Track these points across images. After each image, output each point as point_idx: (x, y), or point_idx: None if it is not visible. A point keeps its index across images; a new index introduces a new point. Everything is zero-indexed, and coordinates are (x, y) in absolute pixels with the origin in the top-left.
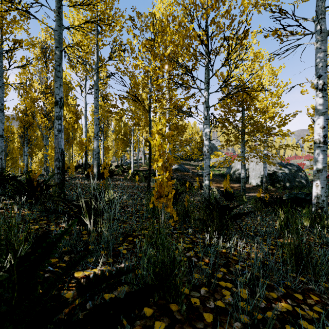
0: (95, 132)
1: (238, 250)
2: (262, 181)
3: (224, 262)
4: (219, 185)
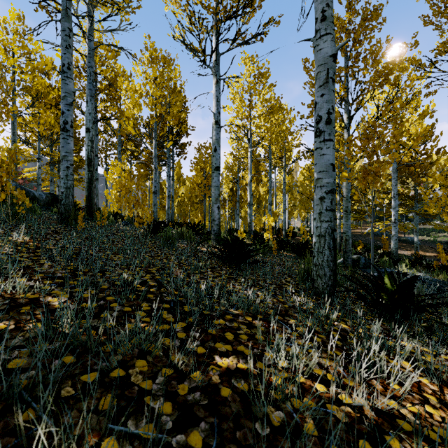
0: (283, 209)
1: None
2: None
3: None
4: (422, 253)
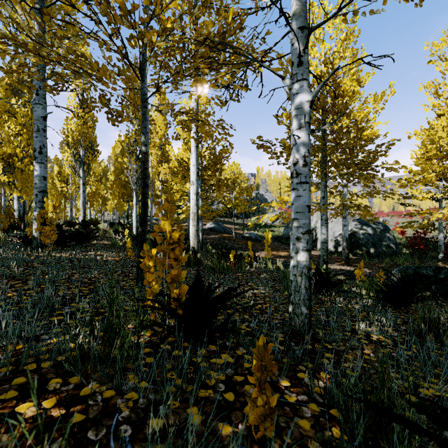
0: (35, 147)
1: None
2: (337, 246)
3: None
4: (276, 253)
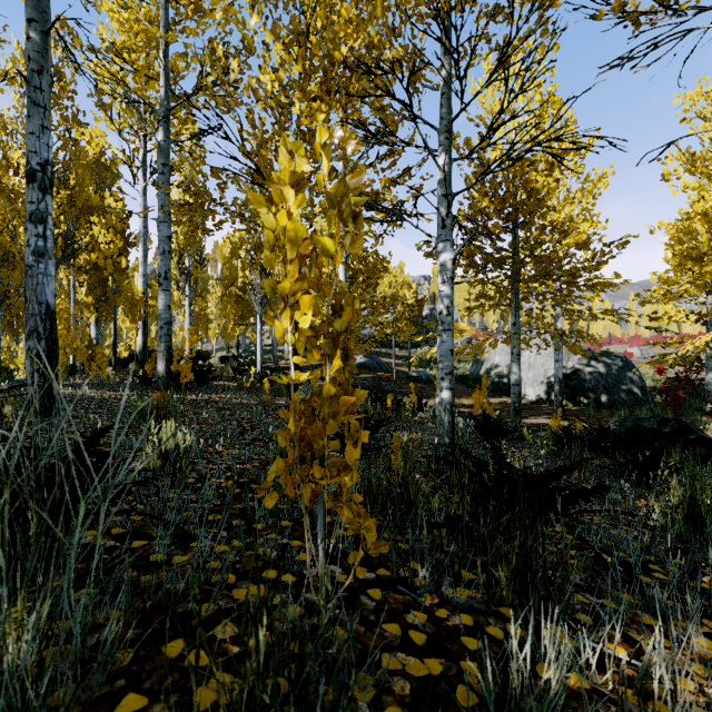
0: (160, 272)
1: (654, 699)
2: (550, 392)
3: None
4: (457, 400)
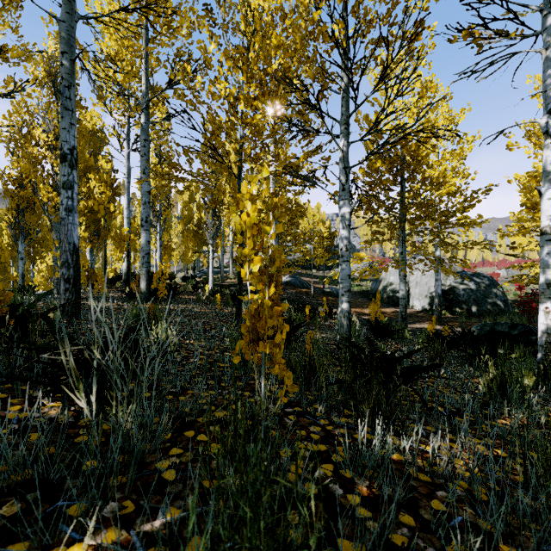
0: (143, 217)
1: (430, 459)
2: (432, 303)
3: (405, 494)
4: (360, 310)
